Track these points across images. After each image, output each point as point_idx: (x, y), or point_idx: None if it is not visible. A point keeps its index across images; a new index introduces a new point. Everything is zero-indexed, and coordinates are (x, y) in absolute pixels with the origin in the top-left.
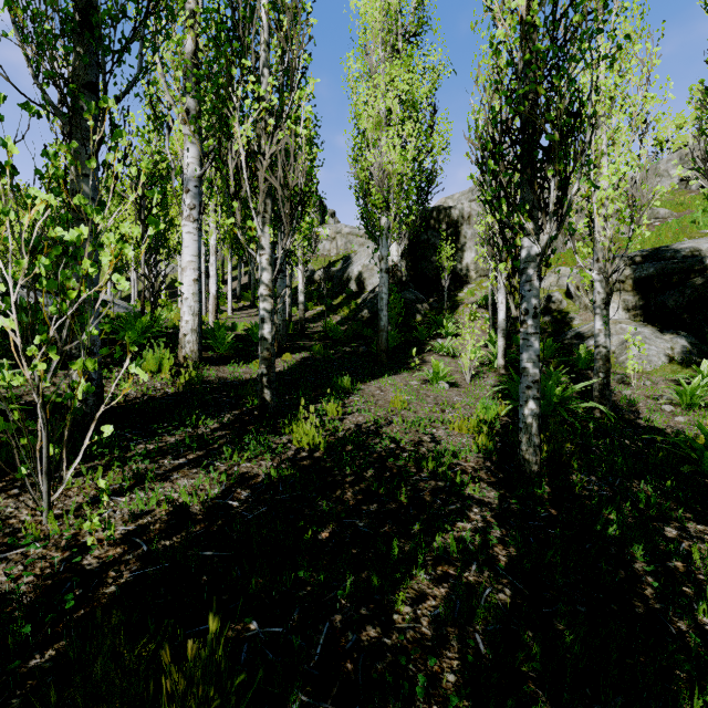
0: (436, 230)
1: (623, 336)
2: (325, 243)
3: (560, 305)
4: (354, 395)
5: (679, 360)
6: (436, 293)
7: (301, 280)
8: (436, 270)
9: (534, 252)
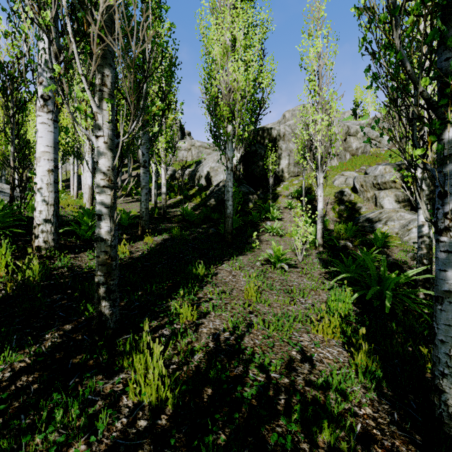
0: (261, 144)
1: (402, 221)
2: (184, 152)
3: (350, 198)
4: (208, 284)
5: None
6: (261, 188)
7: (164, 176)
8: (261, 171)
9: None
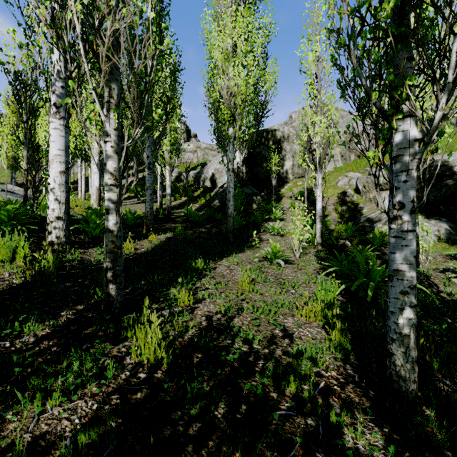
0: (265, 145)
1: None
2: (189, 154)
3: (352, 198)
4: (206, 276)
5: (445, 239)
6: (266, 189)
7: (168, 177)
8: (266, 173)
9: (411, 137)
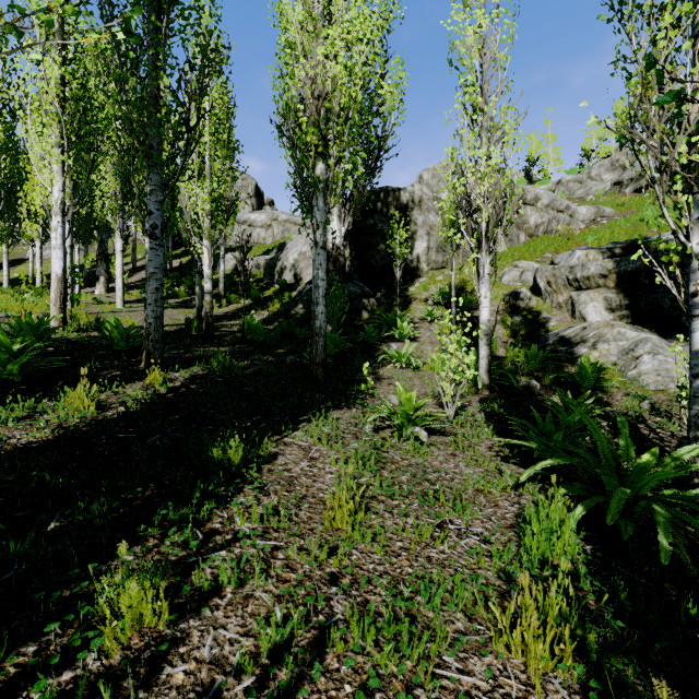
0: (383, 215)
1: (622, 343)
2: (260, 231)
3: (529, 303)
4: (247, 486)
5: None
6: (384, 287)
7: (207, 261)
8: (384, 260)
9: None
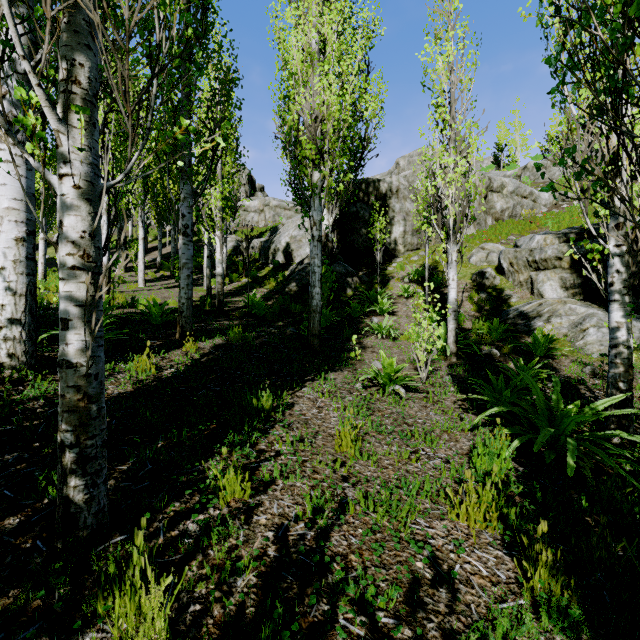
0: (365, 203)
1: (573, 317)
2: (254, 215)
3: (494, 282)
4: (277, 424)
5: None
6: (365, 266)
7: (219, 248)
8: (365, 243)
9: None
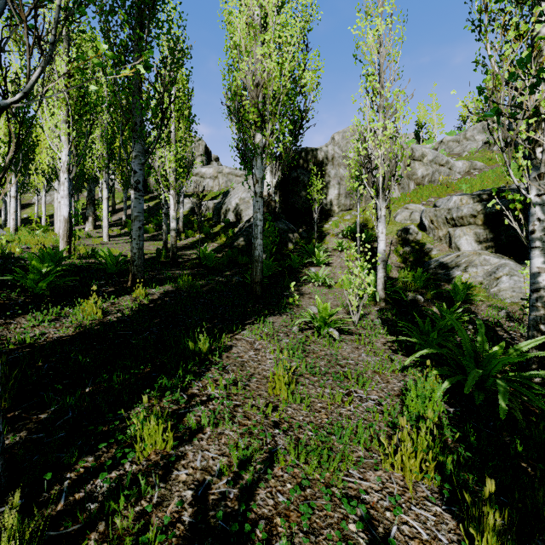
0: (304, 169)
1: (487, 267)
2: (209, 181)
3: (416, 237)
4: (213, 367)
5: None
6: (305, 224)
7: (173, 206)
8: (304, 204)
9: None
